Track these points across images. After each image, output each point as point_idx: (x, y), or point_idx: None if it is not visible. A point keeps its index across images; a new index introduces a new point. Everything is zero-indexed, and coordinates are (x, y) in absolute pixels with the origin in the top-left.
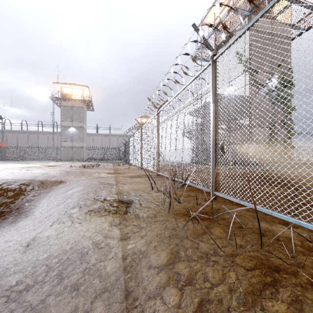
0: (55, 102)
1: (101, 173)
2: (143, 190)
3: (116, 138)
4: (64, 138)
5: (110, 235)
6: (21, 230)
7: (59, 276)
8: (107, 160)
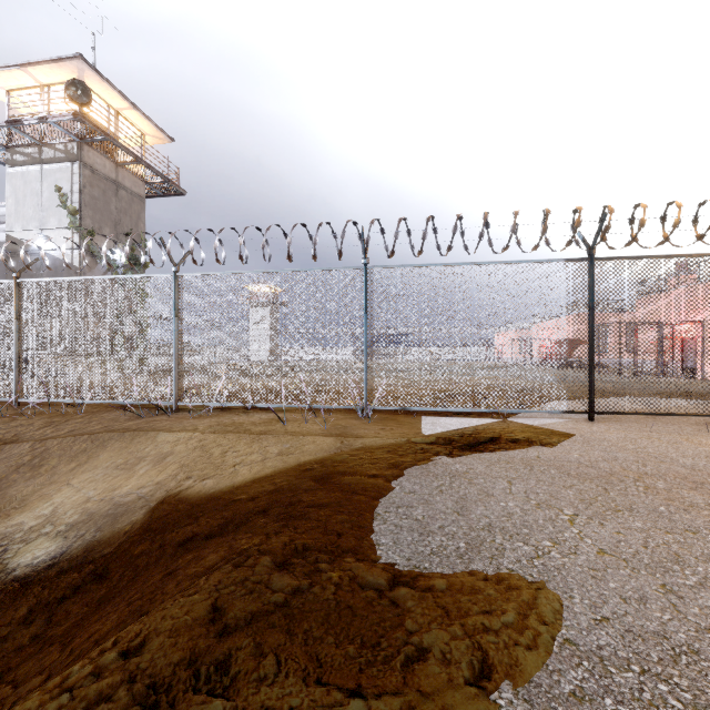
0: None
1: None
2: None
3: None
4: None
5: None
6: None
7: None
8: None
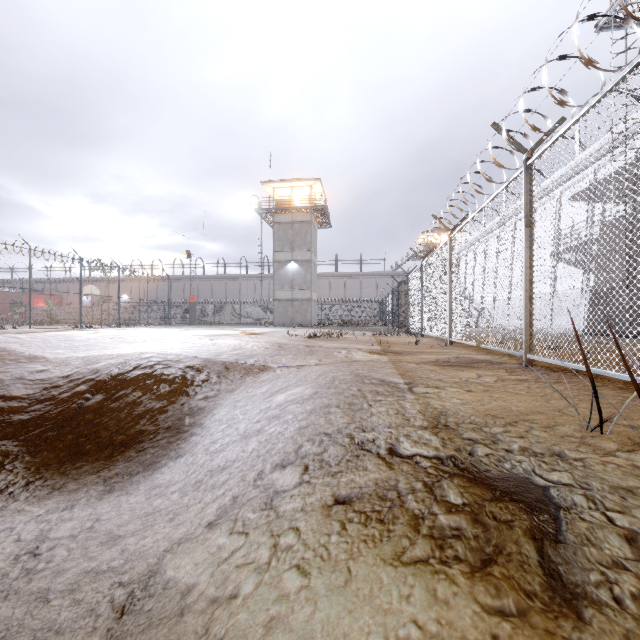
0: (265, 218)
1: (353, 352)
2: (544, 429)
3: (374, 280)
4: (279, 283)
5: None
6: (154, 500)
7: None
8: (356, 326)
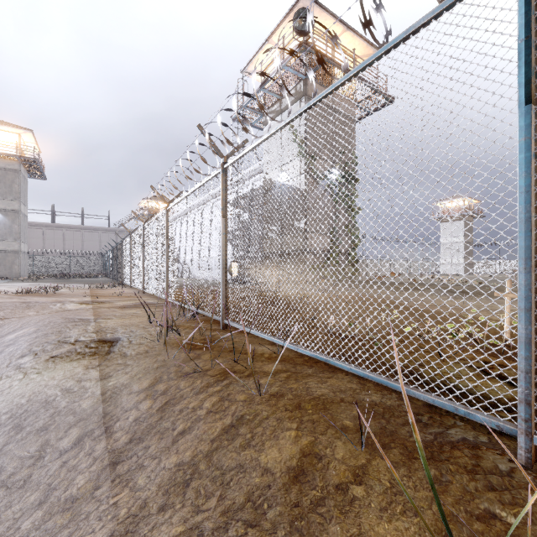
0: None
1: (67, 304)
2: (137, 325)
3: (97, 234)
4: None
5: (86, 378)
6: None
7: (18, 426)
8: (76, 278)
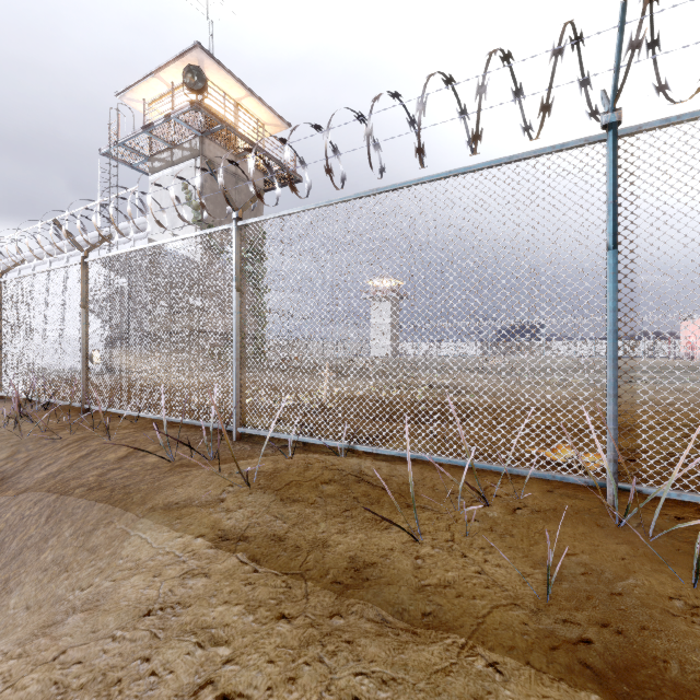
0: None
1: None
2: None
3: None
4: None
5: None
6: None
7: None
8: None
